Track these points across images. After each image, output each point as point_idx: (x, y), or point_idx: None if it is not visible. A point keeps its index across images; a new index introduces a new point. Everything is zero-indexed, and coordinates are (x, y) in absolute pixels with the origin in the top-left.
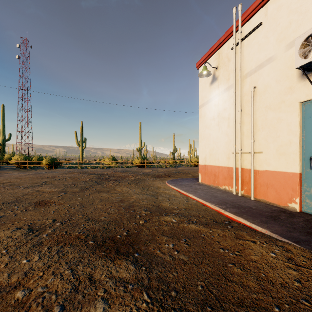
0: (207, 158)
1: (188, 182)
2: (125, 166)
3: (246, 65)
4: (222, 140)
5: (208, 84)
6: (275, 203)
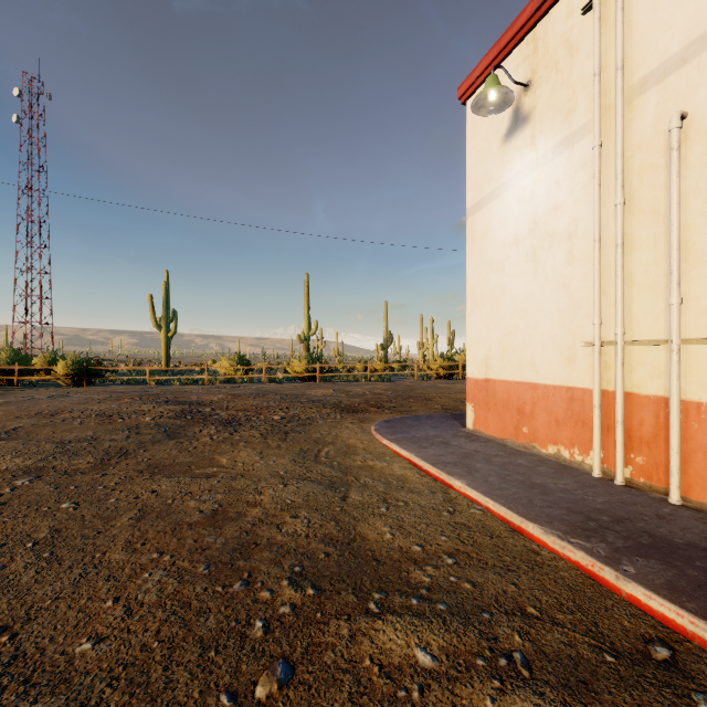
0: (494, 359)
1: (437, 427)
2: (266, 380)
3: (642, 48)
4: (547, 303)
5: (497, 139)
6: None
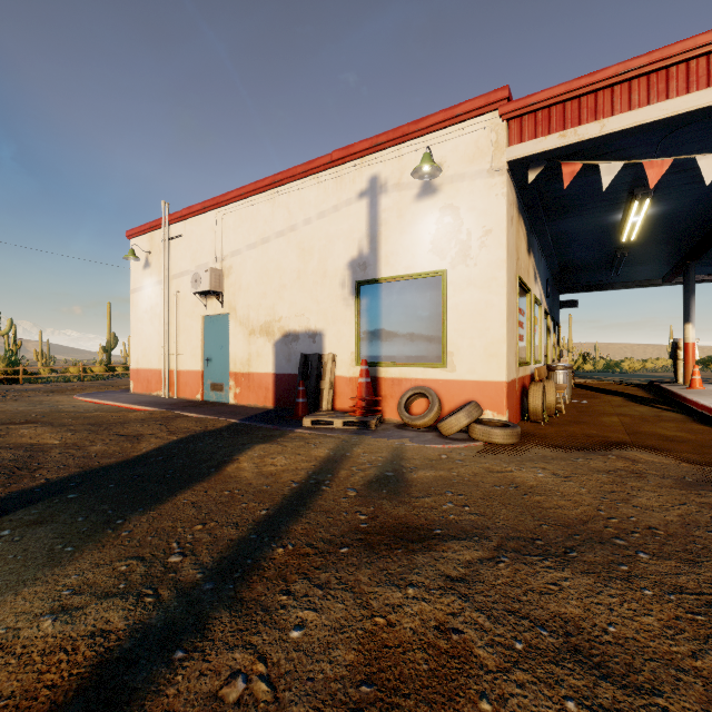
0: (140, 360)
1: (115, 393)
2: None
3: (174, 266)
4: (155, 339)
5: (141, 266)
6: (190, 398)
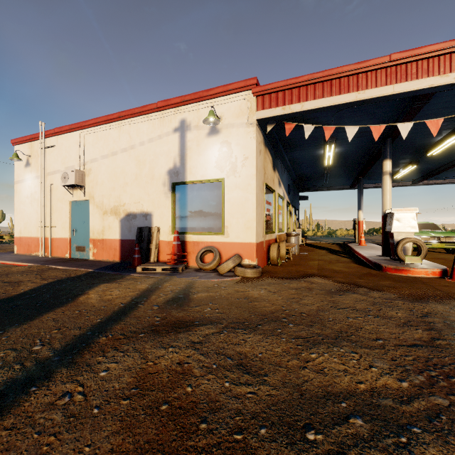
0: (22, 230)
1: (1, 254)
2: None
3: (48, 166)
4: (34, 216)
5: (23, 165)
6: (61, 256)
